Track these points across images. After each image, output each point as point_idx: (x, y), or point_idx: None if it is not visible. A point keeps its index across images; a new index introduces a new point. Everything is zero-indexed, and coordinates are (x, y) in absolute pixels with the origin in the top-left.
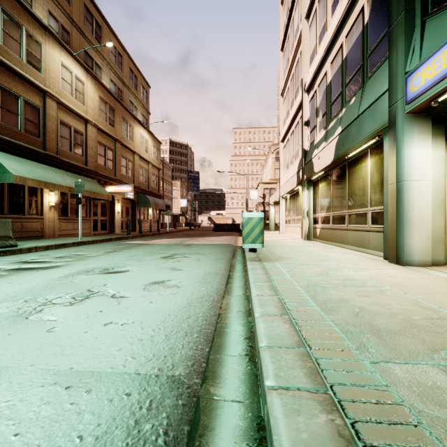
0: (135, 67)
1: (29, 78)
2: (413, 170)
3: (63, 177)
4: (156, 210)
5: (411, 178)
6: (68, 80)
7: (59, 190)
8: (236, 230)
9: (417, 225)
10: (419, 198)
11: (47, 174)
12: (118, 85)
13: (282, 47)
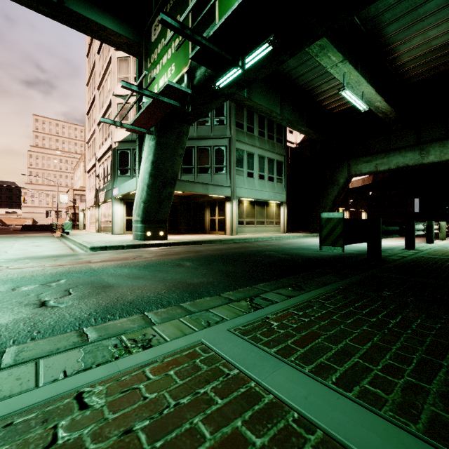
0: None
1: None
2: (115, 212)
3: None
4: None
5: (115, 213)
6: None
7: None
8: (48, 230)
9: (116, 225)
10: (117, 218)
11: None
12: None
13: (88, 114)
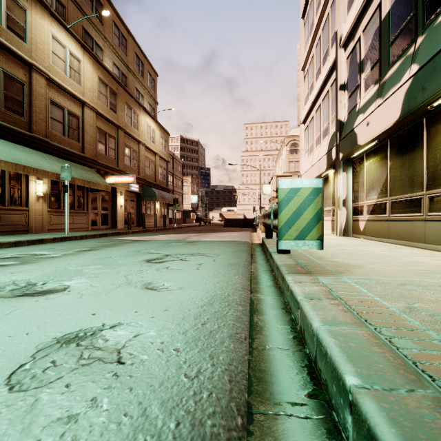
0: (142, 53)
1: (10, 47)
2: None
3: (52, 163)
4: (164, 205)
5: None
6: (60, 55)
7: (42, 176)
8: (249, 226)
9: None
10: None
11: (29, 158)
12: (122, 70)
13: (303, 14)
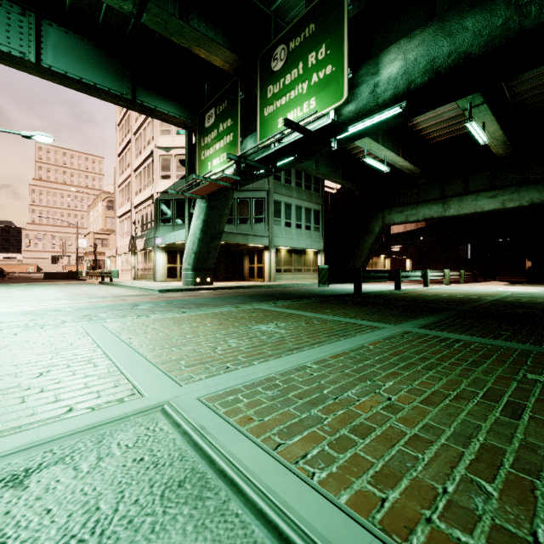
0: None
1: None
2: (158, 260)
3: None
4: None
5: (157, 261)
6: None
7: None
8: (73, 278)
9: (158, 272)
10: (159, 266)
11: None
12: None
13: (119, 155)
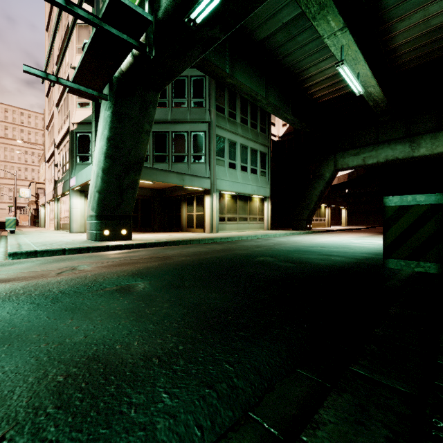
0: None
1: None
2: (74, 206)
3: None
4: None
5: (73, 208)
6: None
7: None
8: (0, 228)
9: (75, 221)
10: (76, 214)
11: None
12: None
13: (47, 95)
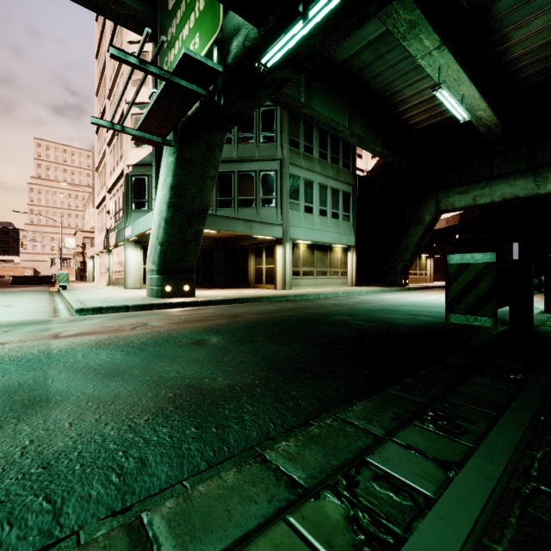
0: None
1: None
2: (129, 258)
3: None
4: None
5: (128, 261)
6: None
7: None
8: (46, 283)
9: (130, 276)
10: (131, 267)
11: None
12: None
13: (97, 132)
